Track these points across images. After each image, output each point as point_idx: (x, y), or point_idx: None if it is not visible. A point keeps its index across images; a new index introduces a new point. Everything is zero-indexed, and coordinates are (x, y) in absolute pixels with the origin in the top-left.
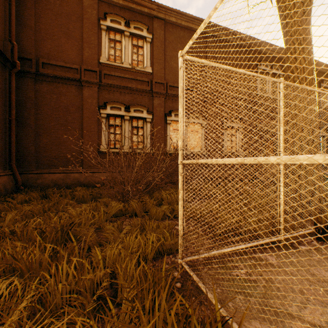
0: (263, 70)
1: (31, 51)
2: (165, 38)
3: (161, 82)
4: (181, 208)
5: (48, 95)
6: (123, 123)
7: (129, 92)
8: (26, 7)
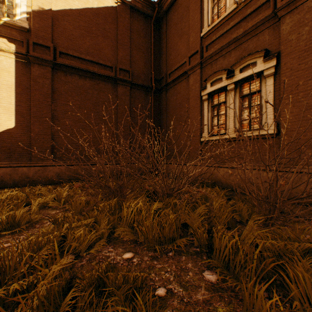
0: None
1: (164, 71)
2: None
3: None
4: None
5: (171, 99)
6: (227, 98)
7: (234, 46)
8: (162, 40)
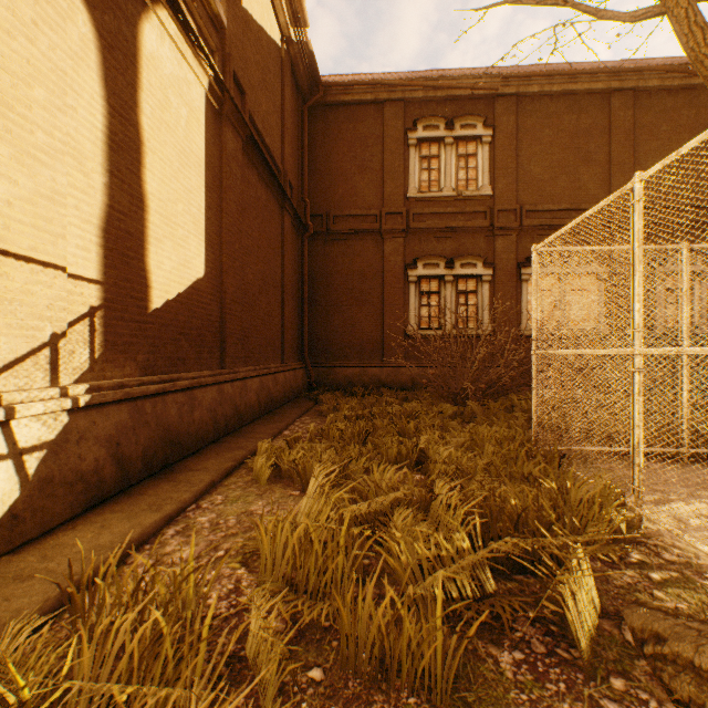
0: None
1: (320, 204)
2: (517, 127)
3: (509, 208)
4: (534, 397)
5: (339, 259)
6: (442, 288)
7: (452, 236)
8: (315, 147)
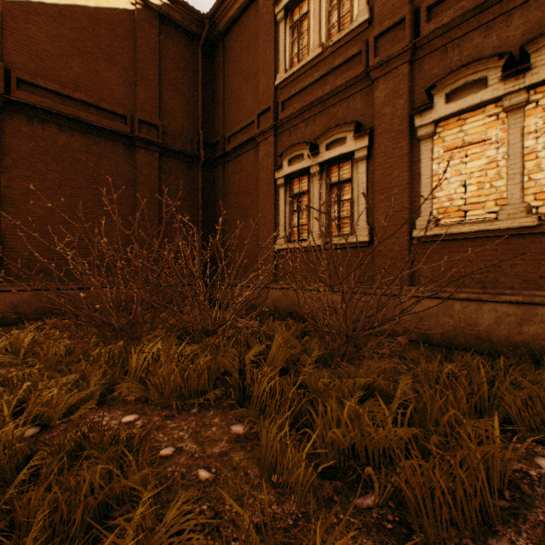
0: None
1: (220, 131)
2: None
3: (392, 22)
4: None
5: (233, 179)
6: (311, 185)
7: (320, 110)
8: (218, 79)
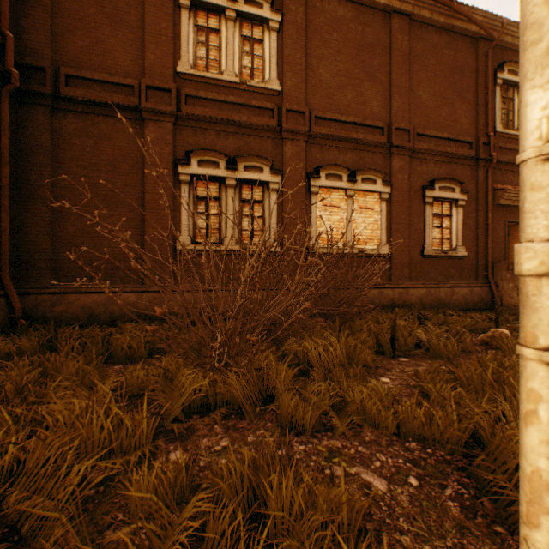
0: (508, 82)
1: (43, 53)
2: (306, 22)
3: (298, 109)
4: None
5: (77, 139)
6: (223, 194)
7: (235, 131)
8: None
